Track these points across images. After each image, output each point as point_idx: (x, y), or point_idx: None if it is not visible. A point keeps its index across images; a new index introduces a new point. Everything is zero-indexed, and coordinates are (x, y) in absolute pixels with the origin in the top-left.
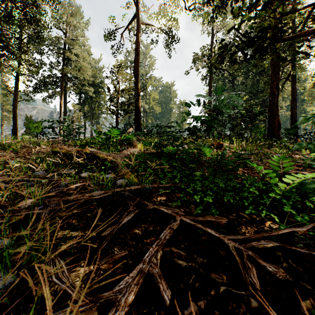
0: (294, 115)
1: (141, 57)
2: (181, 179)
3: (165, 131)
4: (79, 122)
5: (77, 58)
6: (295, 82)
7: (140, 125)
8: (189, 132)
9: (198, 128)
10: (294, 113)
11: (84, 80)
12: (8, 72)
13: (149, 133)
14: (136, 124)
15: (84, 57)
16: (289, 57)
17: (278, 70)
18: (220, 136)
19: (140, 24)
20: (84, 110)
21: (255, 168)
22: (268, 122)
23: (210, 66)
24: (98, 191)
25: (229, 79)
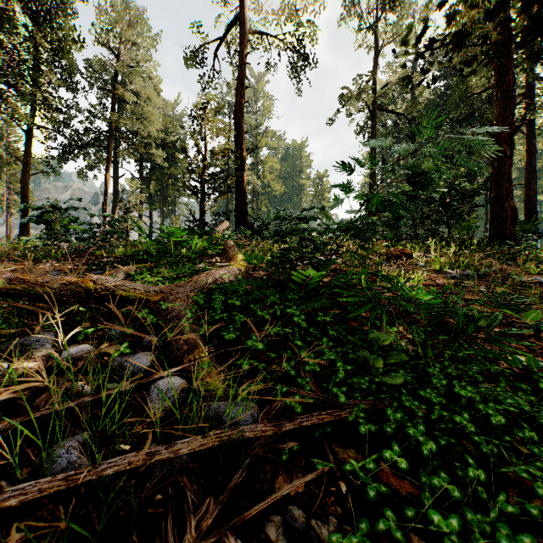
0: (531, 196)
1: (248, 96)
2: (348, 379)
3: (296, 229)
4: (140, 211)
5: (134, 98)
6: (532, 135)
7: (246, 216)
8: (348, 230)
9: (370, 222)
10: (531, 192)
11: (149, 138)
12: (10, 122)
13: (262, 231)
14: (239, 215)
15: (148, 95)
16: (519, 89)
17: (512, 108)
18: (399, 237)
19: (245, 31)
20: (149, 191)
21: (513, 317)
22: (491, 209)
23: (374, 108)
24: (69, 442)
25: (405, 134)
